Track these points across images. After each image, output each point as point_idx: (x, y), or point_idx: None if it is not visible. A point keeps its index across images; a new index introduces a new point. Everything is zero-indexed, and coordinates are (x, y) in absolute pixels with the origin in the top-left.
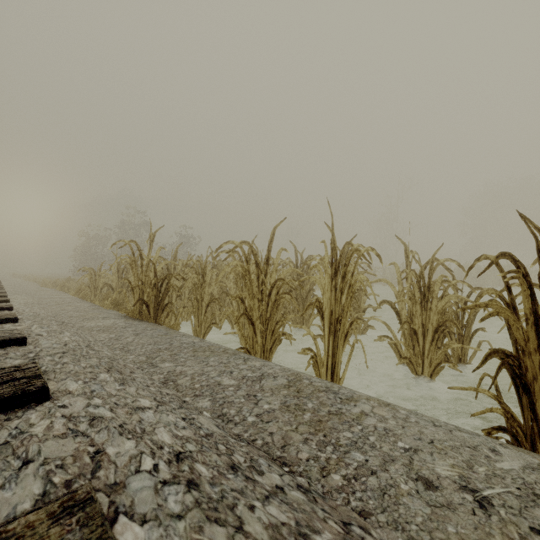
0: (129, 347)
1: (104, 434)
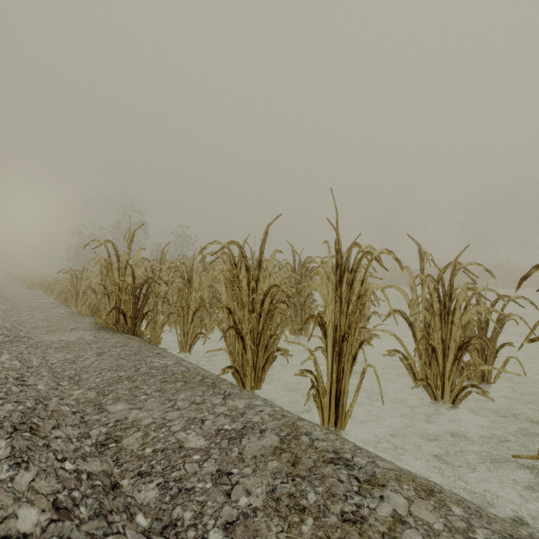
0: (82, 374)
1: None
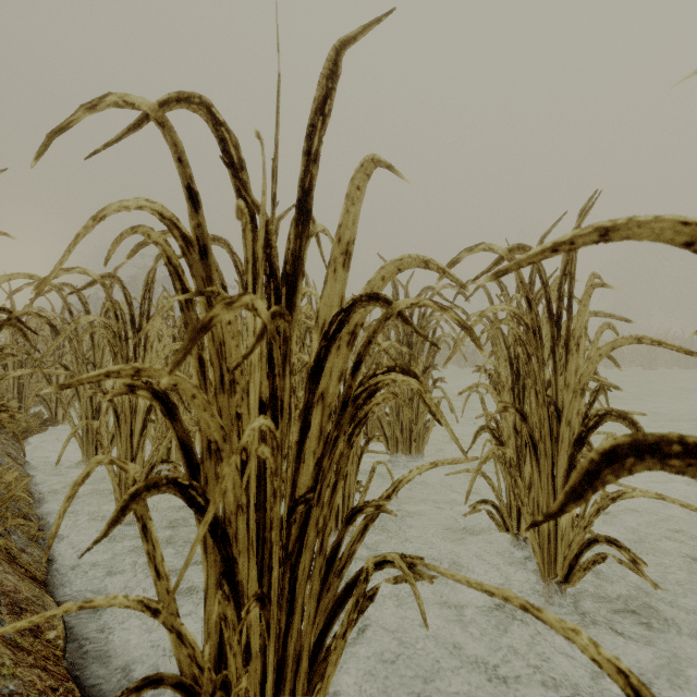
0: None
1: None
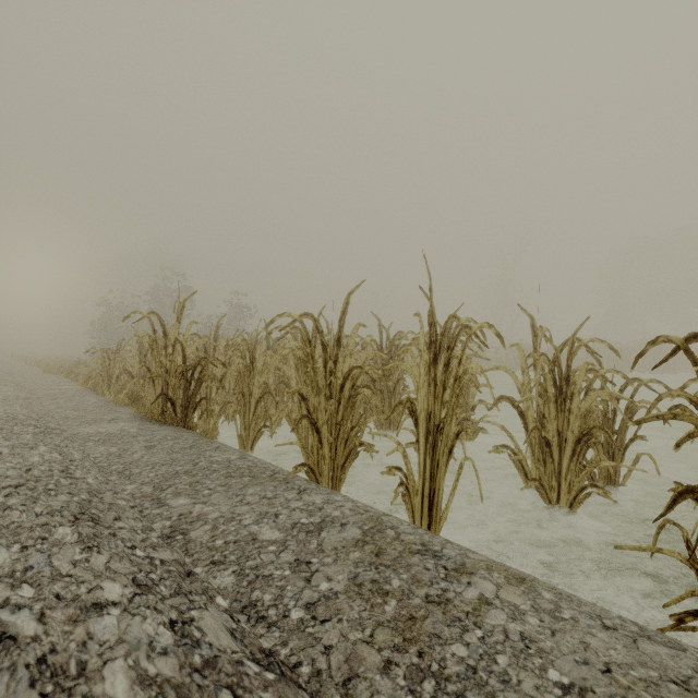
0: (132, 469)
1: (1, 684)
